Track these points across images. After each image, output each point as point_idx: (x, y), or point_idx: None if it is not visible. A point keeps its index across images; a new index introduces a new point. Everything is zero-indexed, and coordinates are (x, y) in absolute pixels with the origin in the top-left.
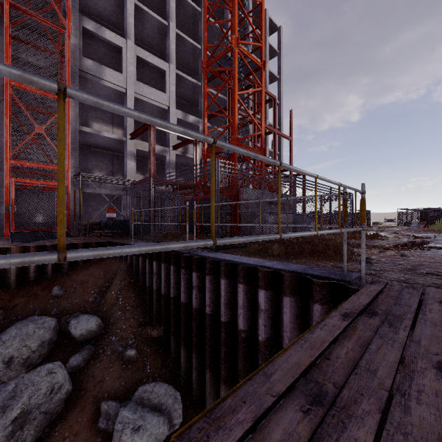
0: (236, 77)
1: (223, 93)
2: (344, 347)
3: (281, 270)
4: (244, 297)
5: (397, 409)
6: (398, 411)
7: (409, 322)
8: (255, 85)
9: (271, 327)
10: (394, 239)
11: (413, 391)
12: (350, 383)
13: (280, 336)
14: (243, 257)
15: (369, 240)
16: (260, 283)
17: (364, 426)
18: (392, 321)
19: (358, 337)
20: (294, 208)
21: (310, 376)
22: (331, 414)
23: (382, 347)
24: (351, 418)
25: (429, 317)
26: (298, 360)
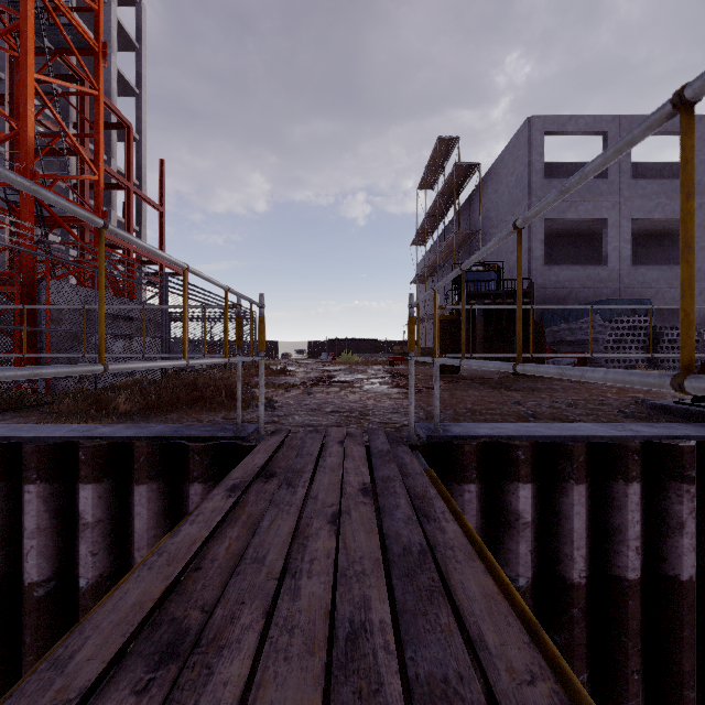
0: (30, 37)
1: None
2: (227, 538)
3: (132, 438)
4: (43, 510)
5: (286, 600)
6: (287, 601)
7: (309, 475)
8: (84, 83)
9: (110, 550)
10: (303, 374)
11: (305, 563)
12: (228, 594)
13: (129, 561)
14: (42, 426)
15: (275, 378)
16: (84, 472)
17: (241, 652)
18: (292, 479)
19: (247, 516)
20: (165, 329)
21: (162, 614)
22: (191, 665)
23: (277, 518)
24: (224, 650)
25: (329, 462)
26: (141, 595)
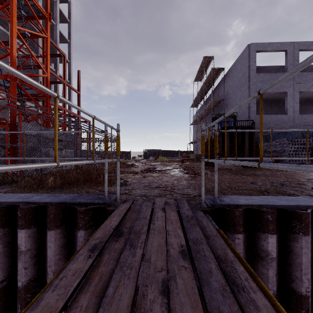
0: (14, 9)
1: (7, 28)
2: (78, 308)
3: (48, 203)
4: None
5: None
6: None
7: (144, 236)
8: None
9: (35, 265)
10: (141, 166)
11: None
12: None
13: (45, 272)
14: (5, 195)
15: (128, 168)
16: (20, 222)
17: None
18: (133, 240)
19: (99, 278)
20: (76, 145)
21: None
22: None
23: (120, 284)
24: None
25: (157, 225)
26: None
